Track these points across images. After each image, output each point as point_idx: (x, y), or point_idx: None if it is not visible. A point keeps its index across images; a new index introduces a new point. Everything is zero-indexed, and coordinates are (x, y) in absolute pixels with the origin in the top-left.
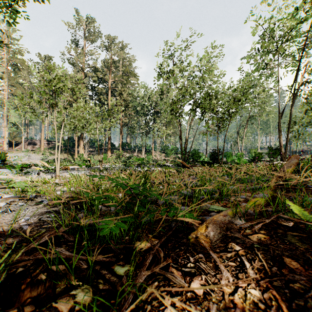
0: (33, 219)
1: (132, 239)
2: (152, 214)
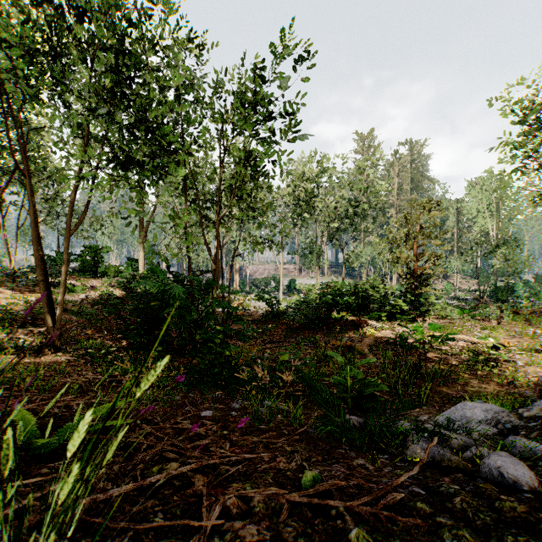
0: None
1: None
2: None
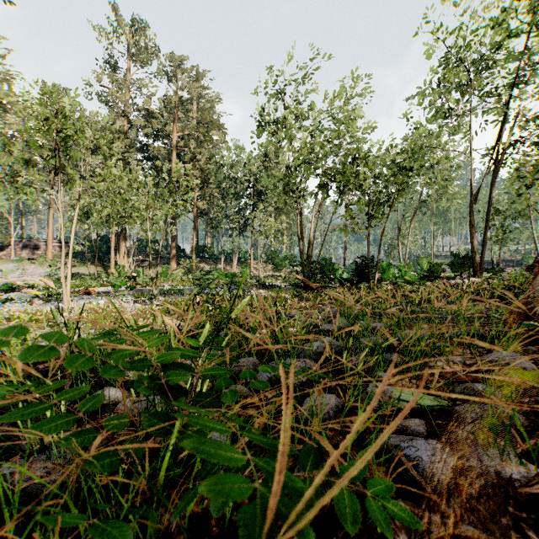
0: None
1: None
2: None
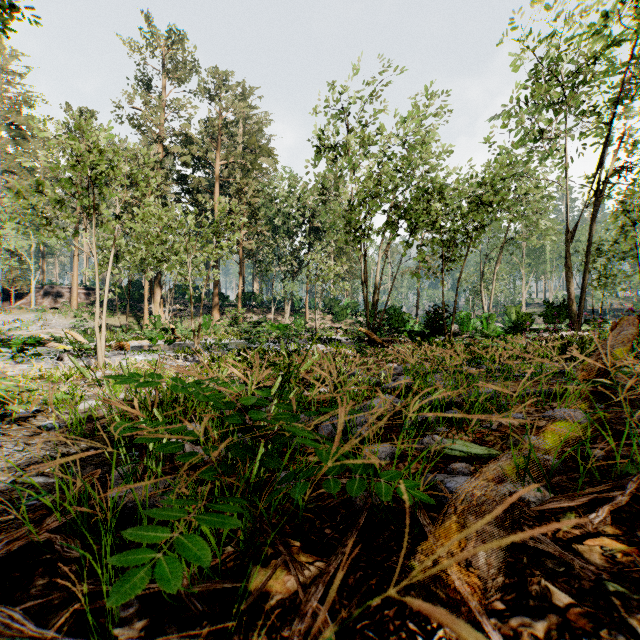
0: (0, 479)
1: (244, 558)
2: (301, 484)
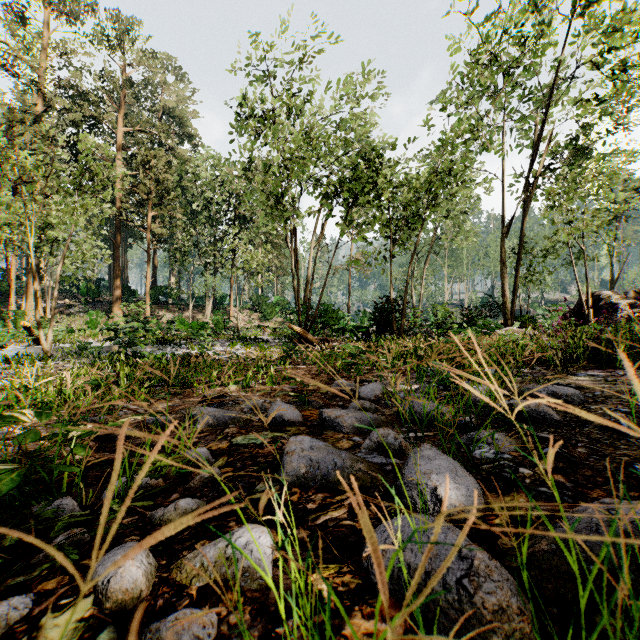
0: None
1: None
2: None
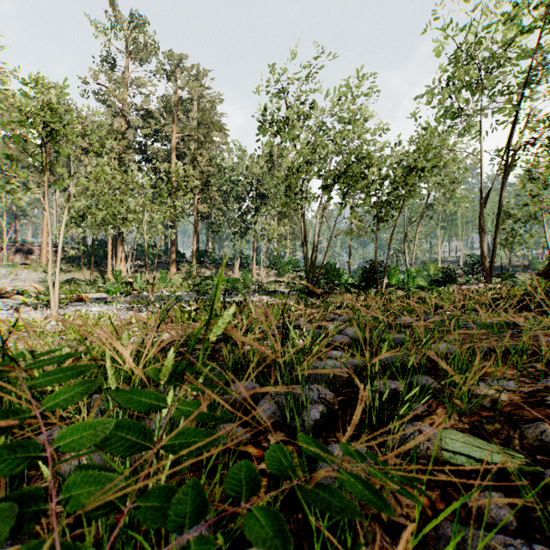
0: None
1: None
2: None
